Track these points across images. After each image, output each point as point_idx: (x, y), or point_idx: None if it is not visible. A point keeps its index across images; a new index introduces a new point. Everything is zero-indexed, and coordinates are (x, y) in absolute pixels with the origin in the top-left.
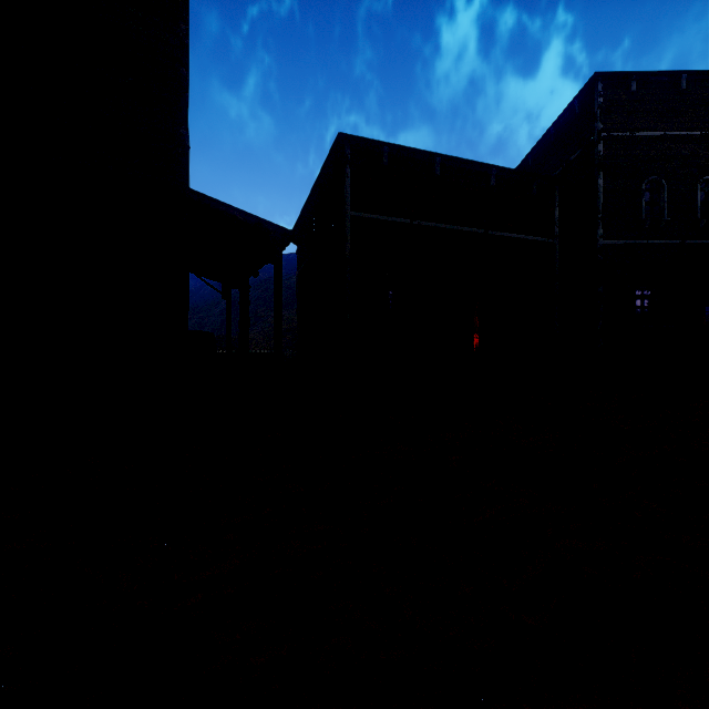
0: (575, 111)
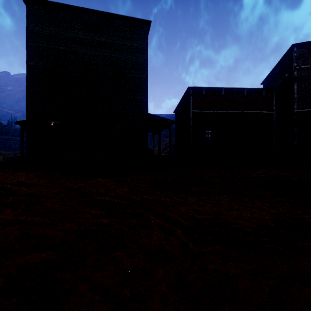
0: (286, 57)
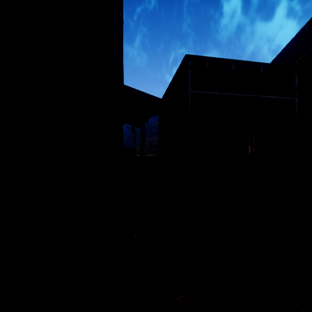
0: (305, 31)
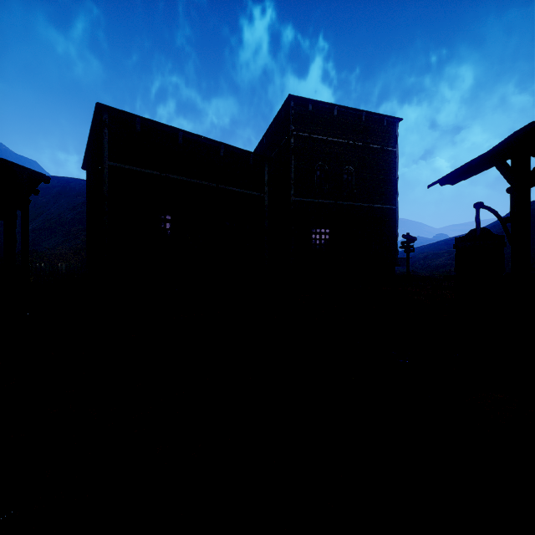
0: (283, 115)
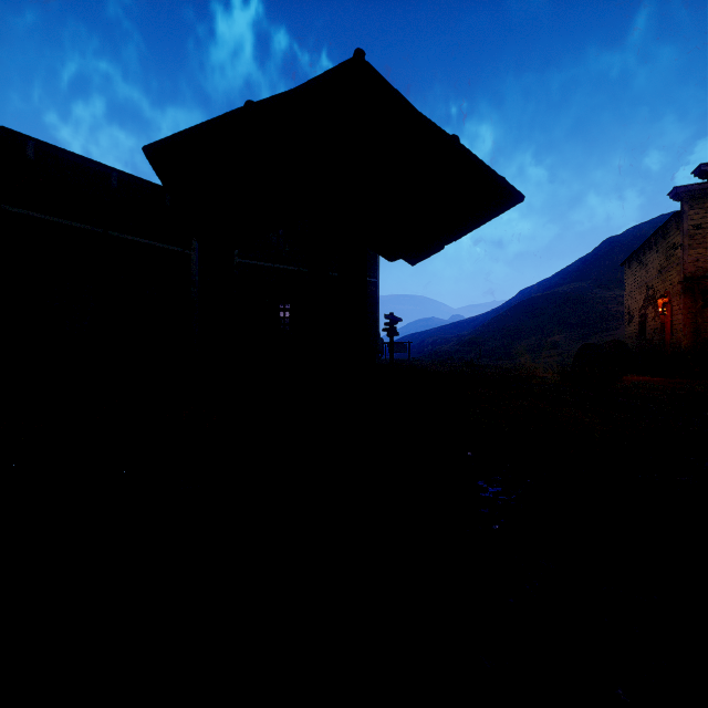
0: None
